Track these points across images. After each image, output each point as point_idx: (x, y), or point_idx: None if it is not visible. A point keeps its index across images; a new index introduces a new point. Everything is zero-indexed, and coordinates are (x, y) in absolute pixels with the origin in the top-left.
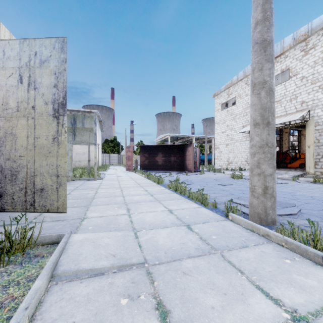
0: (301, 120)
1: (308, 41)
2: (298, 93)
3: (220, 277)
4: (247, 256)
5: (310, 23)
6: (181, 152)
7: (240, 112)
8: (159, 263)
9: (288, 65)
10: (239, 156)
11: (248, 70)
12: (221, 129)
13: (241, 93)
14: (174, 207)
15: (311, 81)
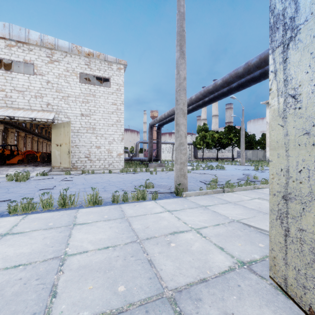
0: (47, 120)
1: (54, 52)
2: (44, 93)
3: (252, 203)
4: (229, 199)
5: (57, 39)
6: None
7: None
8: (261, 212)
9: (34, 61)
10: None
11: None
12: None
13: None
14: (158, 209)
15: (56, 89)
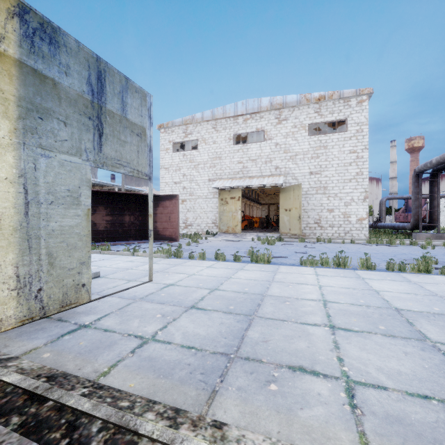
0: (276, 184)
1: (282, 111)
2: (272, 157)
3: None
4: None
5: (285, 96)
6: (144, 207)
7: (205, 161)
8: None
9: (264, 127)
10: (204, 216)
11: (218, 113)
12: (173, 178)
13: (207, 138)
14: None
15: (284, 150)
